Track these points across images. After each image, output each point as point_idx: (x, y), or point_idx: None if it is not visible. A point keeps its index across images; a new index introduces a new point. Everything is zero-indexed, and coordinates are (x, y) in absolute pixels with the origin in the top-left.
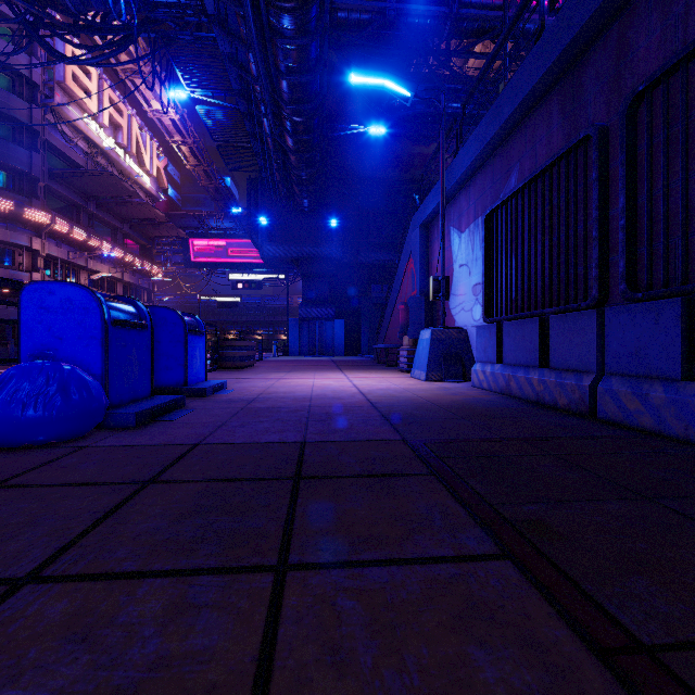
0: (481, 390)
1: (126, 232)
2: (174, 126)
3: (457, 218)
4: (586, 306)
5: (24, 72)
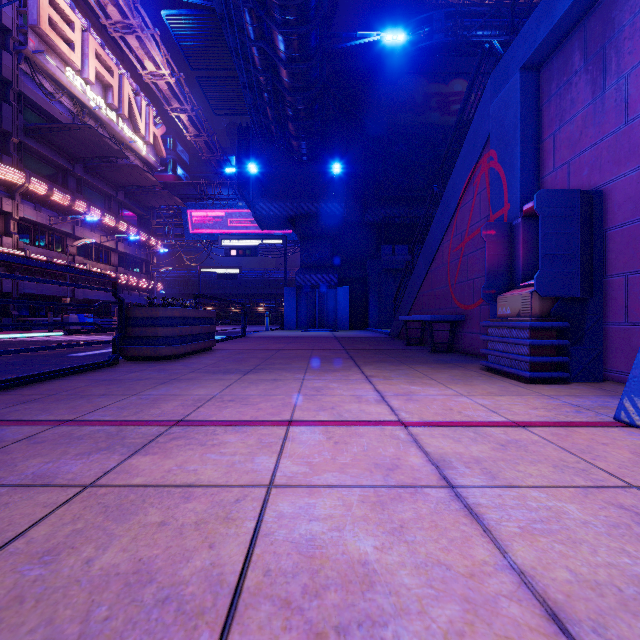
0: None
1: (121, 201)
2: (171, 92)
3: None
4: None
5: None
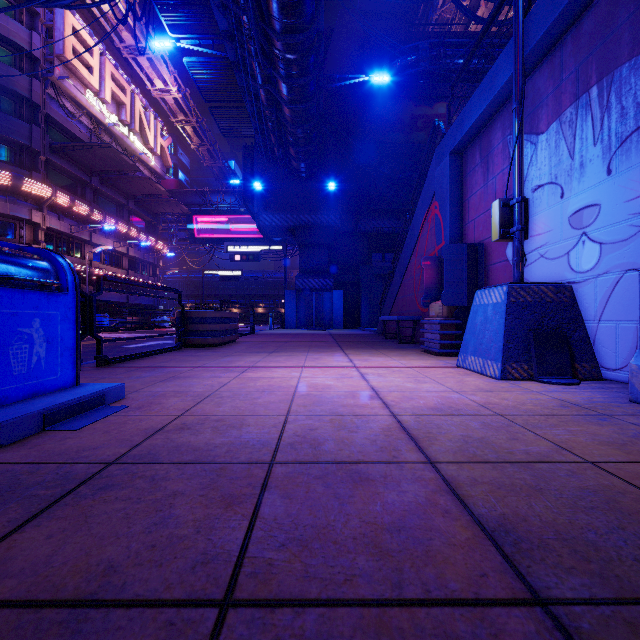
0: None
1: (131, 209)
2: (177, 106)
3: (528, 116)
4: None
5: (24, 46)
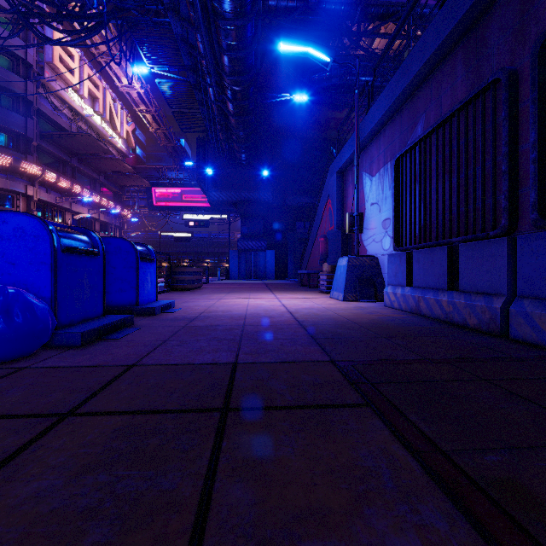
0: (393, 309)
1: (102, 182)
2: (140, 98)
3: (369, 165)
4: (495, 235)
5: (21, 54)
